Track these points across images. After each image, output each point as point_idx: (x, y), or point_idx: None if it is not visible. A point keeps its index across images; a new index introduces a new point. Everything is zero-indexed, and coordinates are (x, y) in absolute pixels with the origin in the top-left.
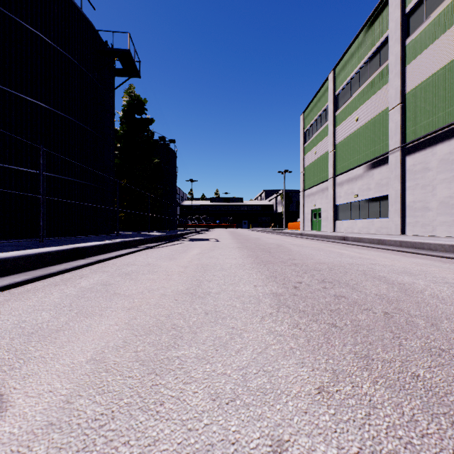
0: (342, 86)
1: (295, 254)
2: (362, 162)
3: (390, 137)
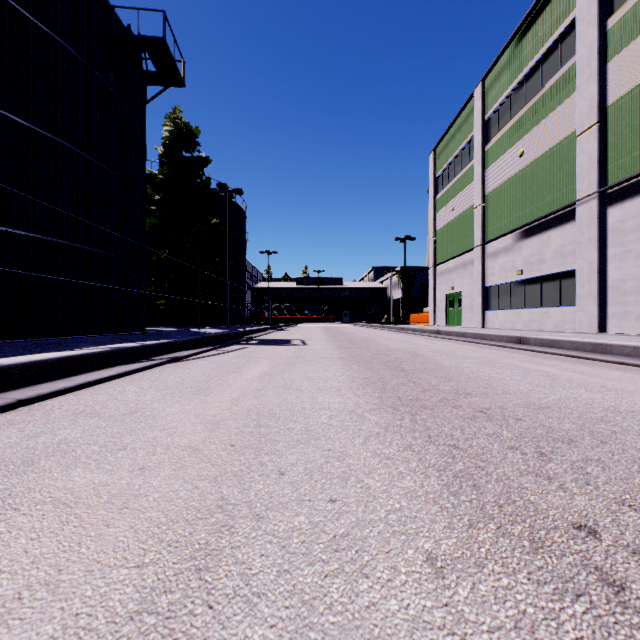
0: (497, 105)
1: (458, 376)
2: (529, 220)
3: (580, 177)
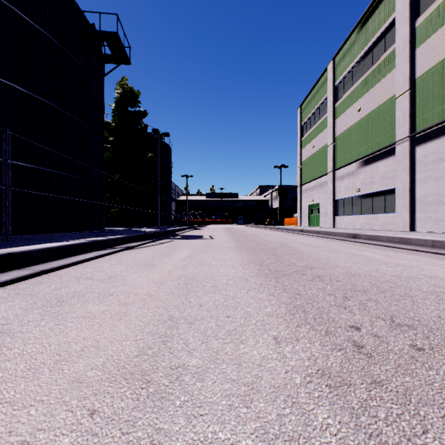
0: (343, 76)
1: (309, 258)
2: (364, 155)
3: (397, 126)
